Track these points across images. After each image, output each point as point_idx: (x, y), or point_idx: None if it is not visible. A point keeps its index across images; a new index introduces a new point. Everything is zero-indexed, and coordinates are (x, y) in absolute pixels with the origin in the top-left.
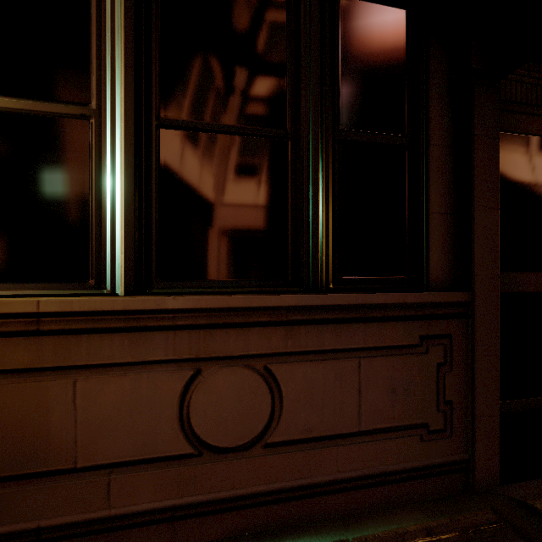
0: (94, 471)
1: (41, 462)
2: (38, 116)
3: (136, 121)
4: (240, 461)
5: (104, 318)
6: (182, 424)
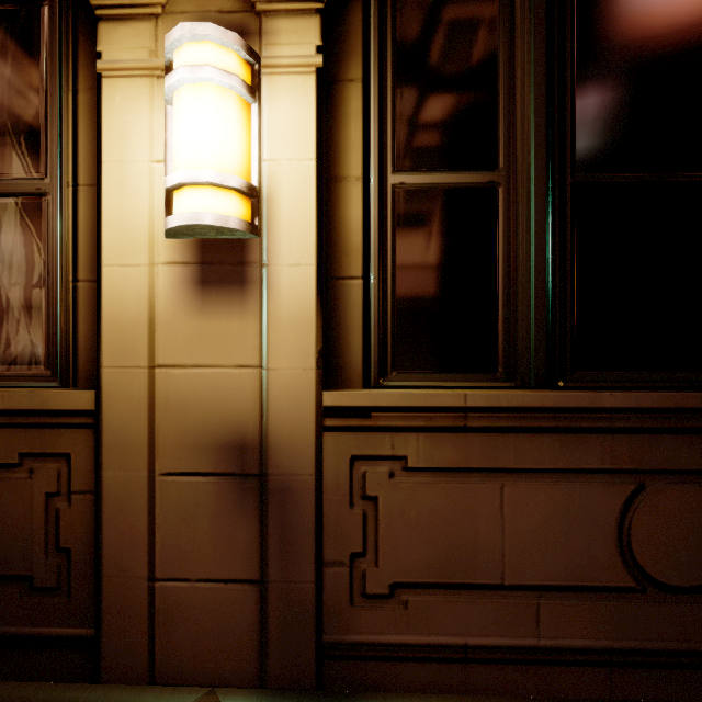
0: (522, 591)
1: (467, 573)
2: (445, 189)
3: (548, 182)
4: (694, 607)
5: (532, 415)
6: (621, 550)
